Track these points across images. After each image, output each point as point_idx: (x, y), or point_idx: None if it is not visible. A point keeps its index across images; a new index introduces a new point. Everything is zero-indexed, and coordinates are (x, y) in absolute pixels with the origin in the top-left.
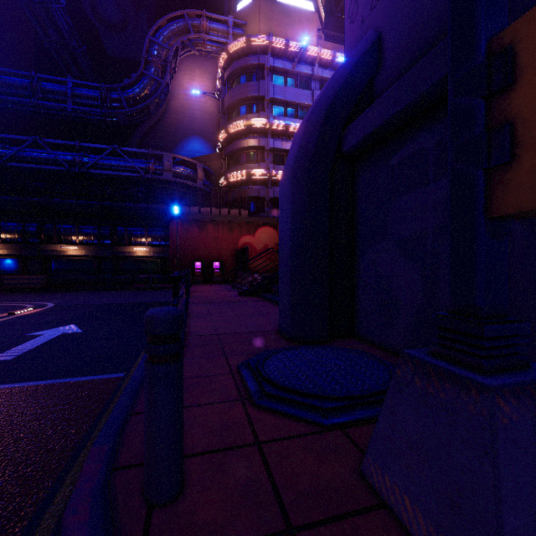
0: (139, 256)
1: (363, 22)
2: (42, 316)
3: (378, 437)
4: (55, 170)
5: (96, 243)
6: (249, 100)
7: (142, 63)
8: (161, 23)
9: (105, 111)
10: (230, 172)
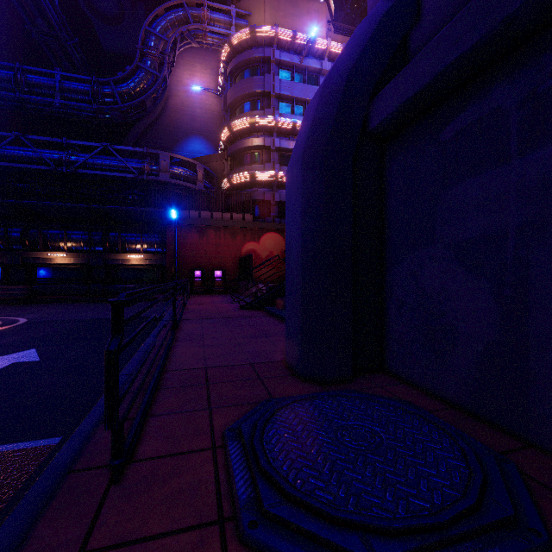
0: (133, 264)
1: None
2: (3, 336)
3: None
4: (41, 170)
5: (87, 250)
6: (253, 96)
7: (138, 55)
8: (158, 12)
9: (97, 107)
10: (233, 173)
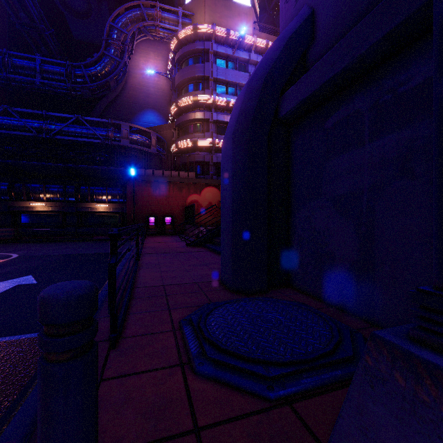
0: (100, 212)
1: (297, 0)
2: (3, 267)
3: (343, 438)
4: (24, 136)
5: (62, 200)
6: (196, 79)
7: (103, 44)
8: (119, 11)
9: (70, 85)
10: (180, 140)
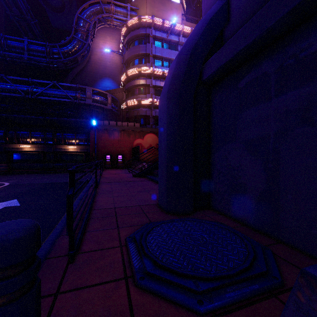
0: (70, 151)
1: None
2: None
3: None
4: (15, 96)
5: (43, 143)
6: (140, 55)
7: (73, 30)
8: (85, 6)
9: (49, 60)
10: (128, 99)
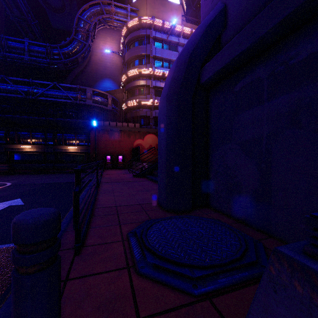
0: (71, 152)
1: None
2: None
3: None
4: (16, 97)
5: (43, 143)
6: (140, 56)
7: (73, 31)
8: (85, 7)
9: (50, 61)
10: (129, 100)
